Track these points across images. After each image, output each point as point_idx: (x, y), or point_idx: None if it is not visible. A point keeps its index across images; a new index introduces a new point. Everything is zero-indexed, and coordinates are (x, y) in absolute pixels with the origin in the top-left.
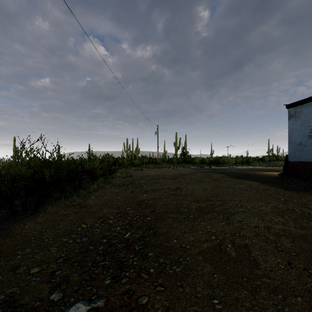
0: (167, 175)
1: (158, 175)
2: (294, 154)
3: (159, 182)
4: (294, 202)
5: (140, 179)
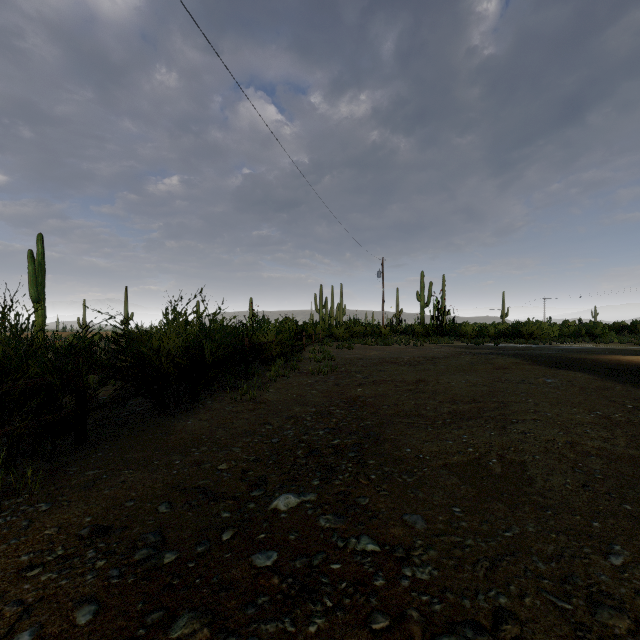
0: (402, 358)
1: (383, 358)
2: None
3: (385, 369)
4: None
5: (349, 364)
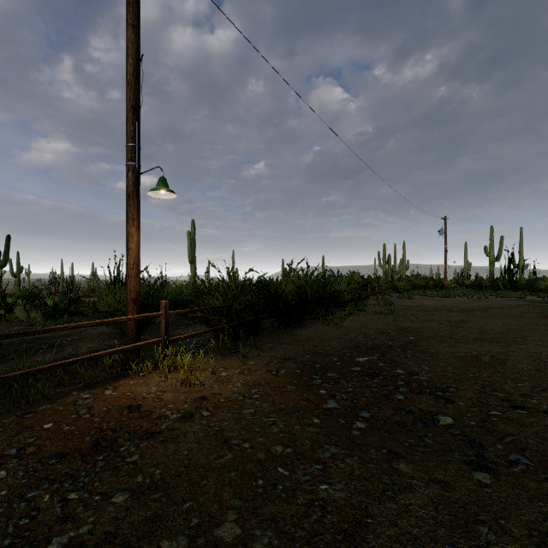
0: (456, 307)
1: (438, 306)
2: None
3: (436, 313)
4: None
5: (406, 309)
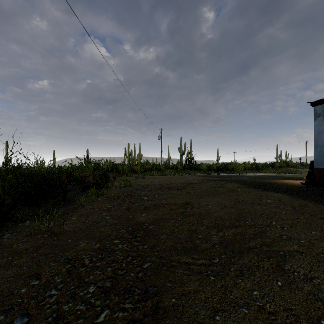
0: (173, 184)
1: (161, 184)
2: (322, 159)
3: (163, 193)
4: None
5: (141, 189)
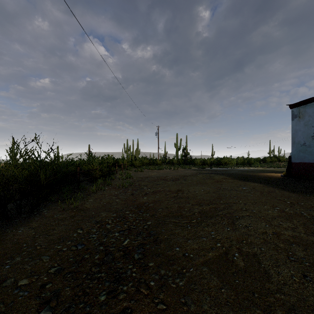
0: (168, 177)
1: (158, 177)
2: (298, 155)
3: (159, 183)
4: (301, 205)
5: (140, 180)
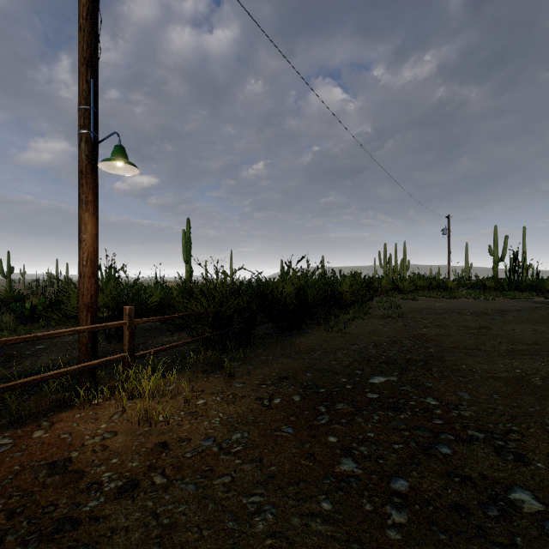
0: (468, 310)
1: (448, 309)
2: None
3: (449, 317)
4: None
5: (414, 312)
